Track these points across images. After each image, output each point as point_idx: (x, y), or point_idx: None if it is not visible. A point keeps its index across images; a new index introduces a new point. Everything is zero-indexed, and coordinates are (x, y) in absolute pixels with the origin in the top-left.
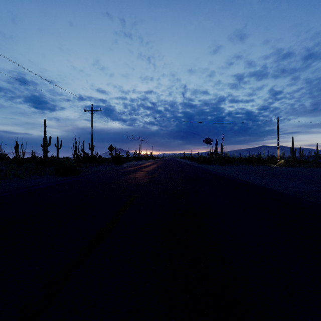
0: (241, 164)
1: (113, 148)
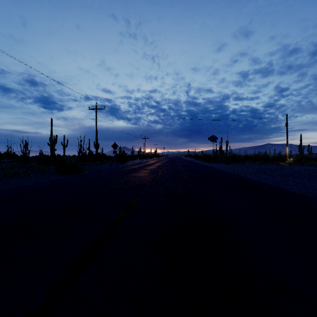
0: (247, 162)
1: (116, 146)
